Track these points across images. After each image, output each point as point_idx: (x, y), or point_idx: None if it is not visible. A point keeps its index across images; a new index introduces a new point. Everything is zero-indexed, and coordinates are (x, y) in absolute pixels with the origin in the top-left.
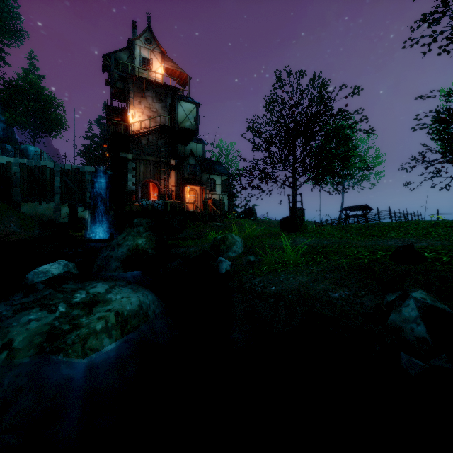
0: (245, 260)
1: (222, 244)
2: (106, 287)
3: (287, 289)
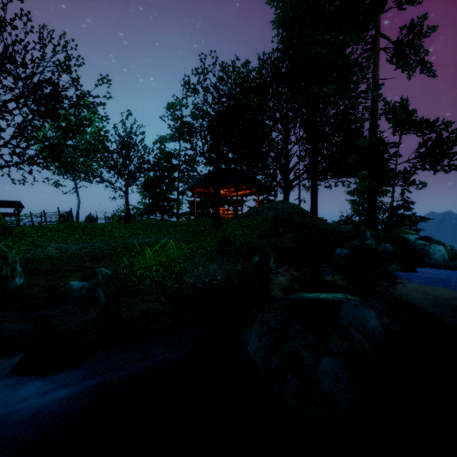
0: (105, 276)
1: (5, 264)
2: (323, 295)
3: (225, 274)
